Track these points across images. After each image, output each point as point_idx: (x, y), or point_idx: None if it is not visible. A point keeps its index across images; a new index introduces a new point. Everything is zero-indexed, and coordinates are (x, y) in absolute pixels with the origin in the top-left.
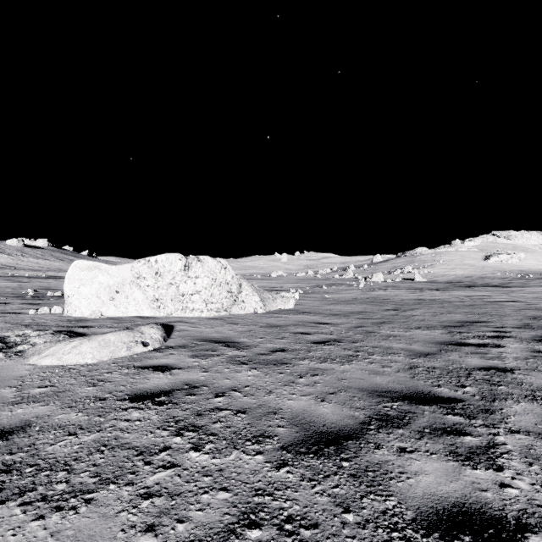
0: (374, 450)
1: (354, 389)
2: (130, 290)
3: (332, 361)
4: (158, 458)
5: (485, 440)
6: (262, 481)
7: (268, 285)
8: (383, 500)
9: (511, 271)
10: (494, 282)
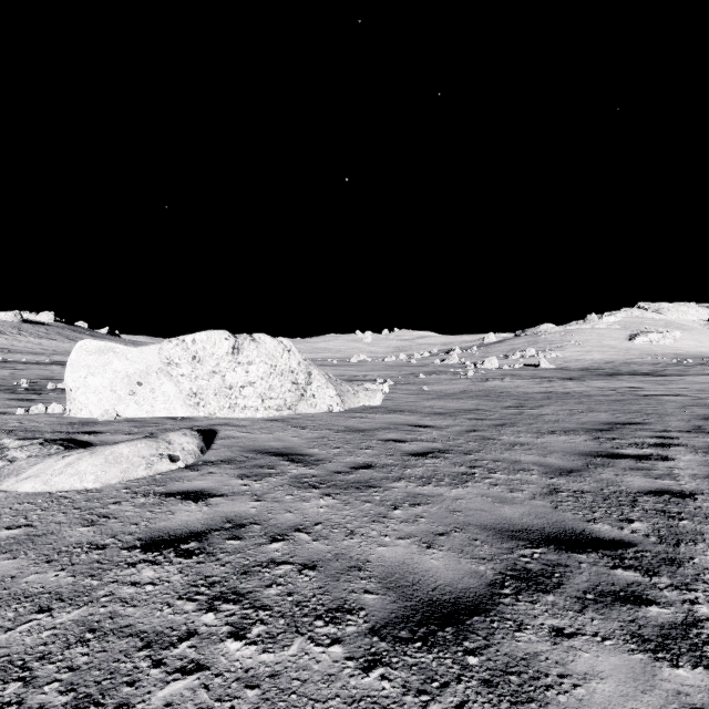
0: (515, 632)
1: (474, 528)
2: (158, 380)
3: (439, 482)
4: (175, 654)
5: (680, 613)
6: (342, 696)
7: (347, 374)
8: None
9: (665, 355)
10: (644, 369)
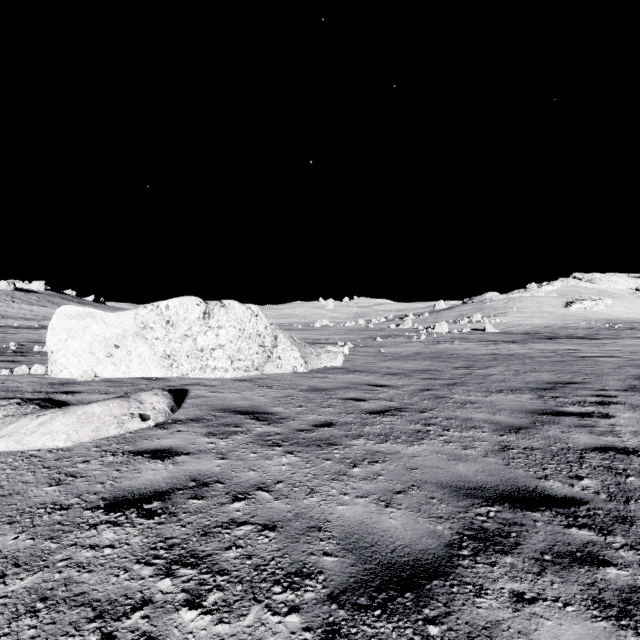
0: (475, 598)
1: (430, 485)
2: (134, 343)
3: (396, 439)
4: (127, 625)
5: (639, 575)
6: None
7: (311, 337)
8: None
9: (597, 320)
10: (579, 333)
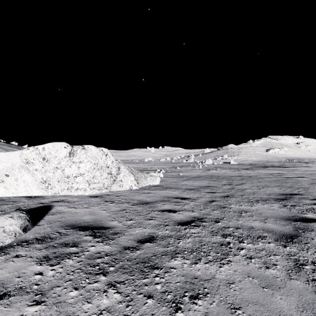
0: None
1: None
2: (20, 173)
3: (207, 257)
4: None
5: None
6: None
7: (142, 167)
8: None
9: (282, 158)
10: (276, 164)
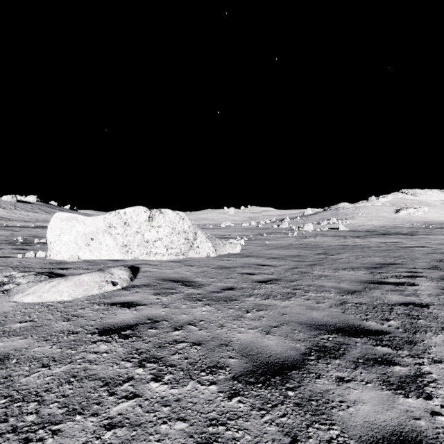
0: (315, 379)
1: (294, 323)
2: (103, 237)
3: (274, 297)
4: (122, 389)
5: (413, 370)
6: (216, 411)
7: (219, 234)
8: (327, 430)
9: (418, 222)
10: (404, 231)
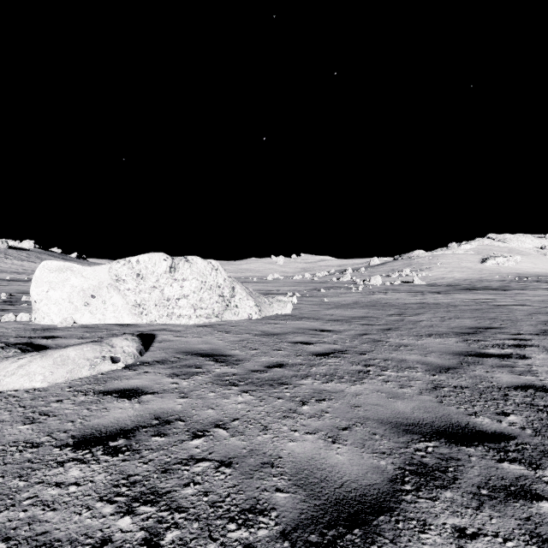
0: (420, 534)
1: (372, 422)
2: (108, 294)
3: (340, 379)
4: None
5: None
6: None
7: (264, 289)
8: None
9: (509, 274)
10: (494, 285)
